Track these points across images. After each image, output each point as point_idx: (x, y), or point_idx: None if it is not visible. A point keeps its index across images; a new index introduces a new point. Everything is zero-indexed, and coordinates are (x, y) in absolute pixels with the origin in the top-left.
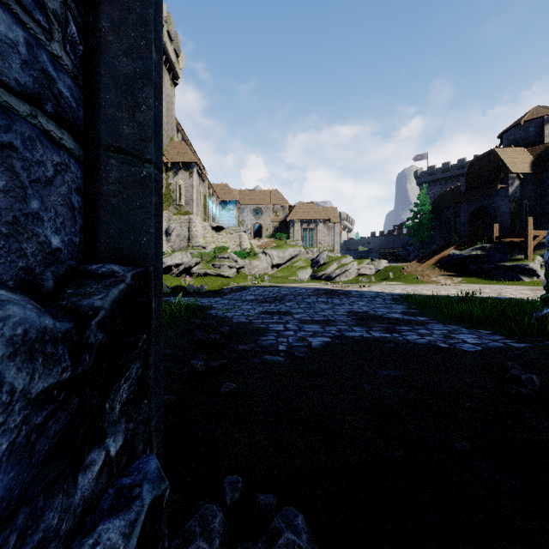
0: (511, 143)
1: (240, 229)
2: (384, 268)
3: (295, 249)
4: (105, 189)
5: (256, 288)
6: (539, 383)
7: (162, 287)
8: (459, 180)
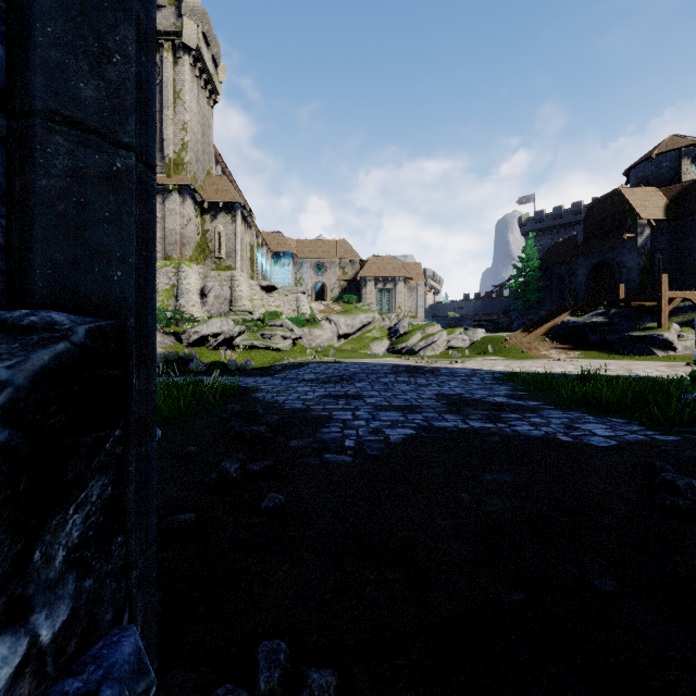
0: (640, 182)
1: (297, 289)
2: (481, 340)
3: (368, 314)
4: (45, 184)
5: (317, 365)
6: None
7: (155, 354)
8: (574, 229)
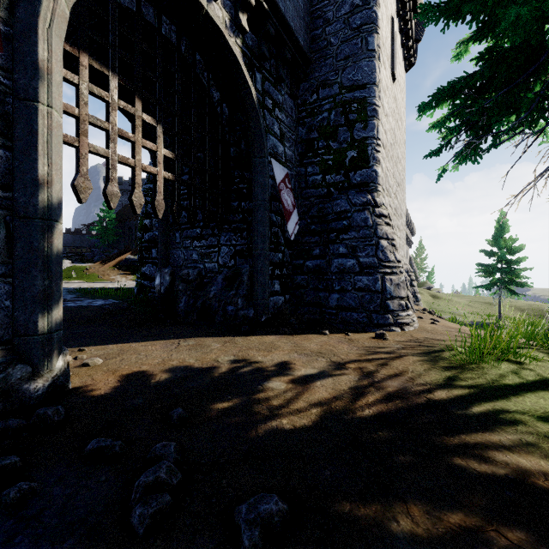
0: None
1: None
2: (68, 268)
3: None
4: None
5: None
6: (114, 310)
7: None
8: None
